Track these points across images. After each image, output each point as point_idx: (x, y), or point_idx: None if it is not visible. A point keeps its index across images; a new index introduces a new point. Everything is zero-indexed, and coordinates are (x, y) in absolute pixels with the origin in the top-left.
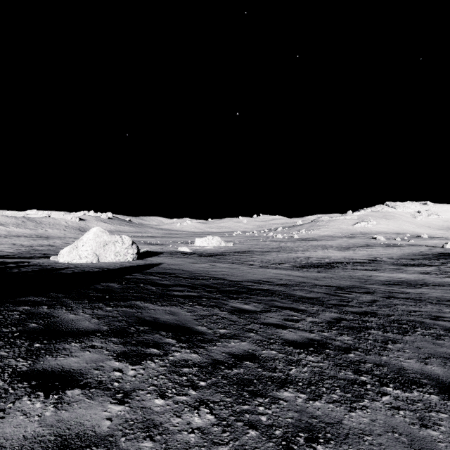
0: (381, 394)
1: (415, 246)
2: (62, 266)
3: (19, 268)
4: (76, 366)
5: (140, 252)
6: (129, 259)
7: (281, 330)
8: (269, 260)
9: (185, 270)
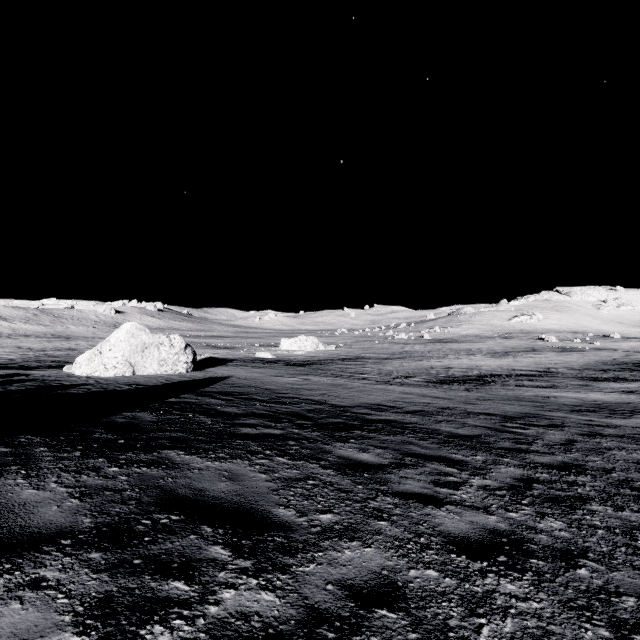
0: None
1: (603, 351)
2: (76, 381)
3: (5, 386)
4: None
5: (199, 360)
6: (180, 370)
7: (433, 509)
8: (390, 371)
9: (264, 387)
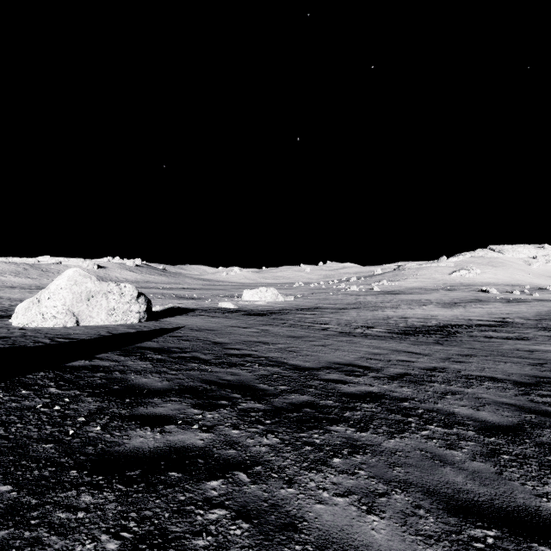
0: None
1: (547, 301)
2: None
3: None
4: None
5: (163, 309)
6: (132, 319)
7: None
8: (349, 321)
9: (214, 341)
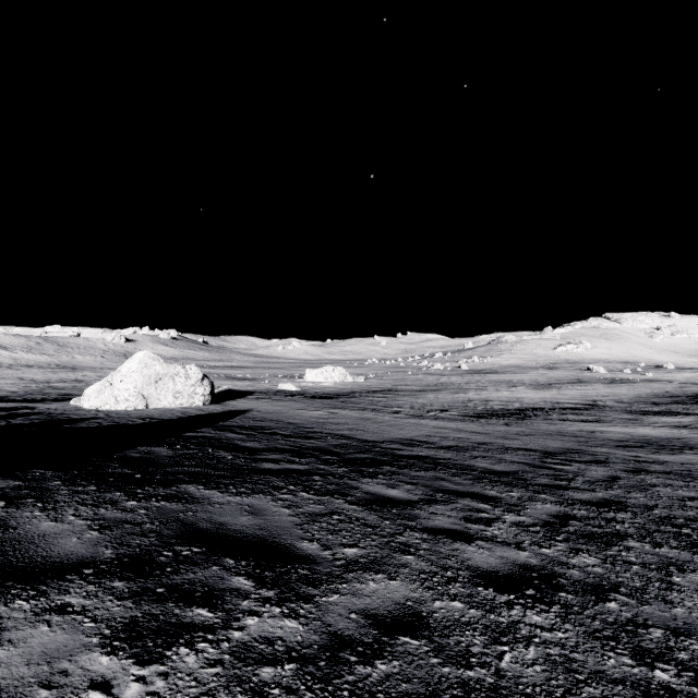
0: None
1: (655, 382)
2: (85, 414)
3: (9, 420)
4: None
5: (217, 392)
6: (197, 402)
7: (463, 544)
8: (424, 405)
9: (287, 422)
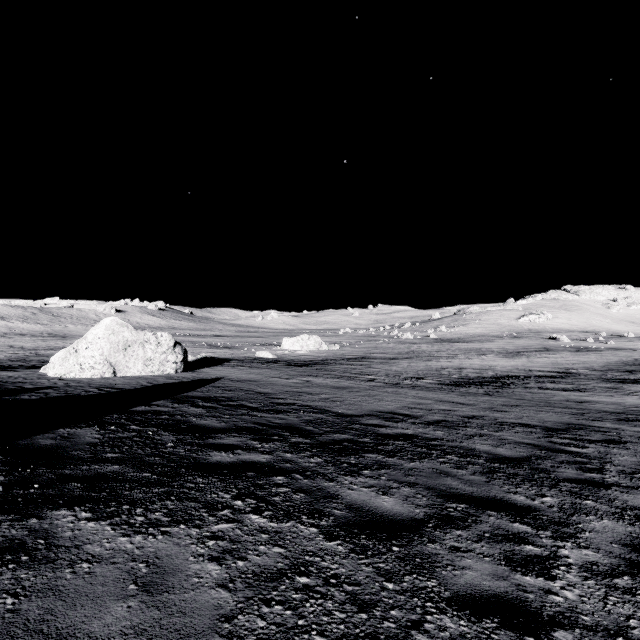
0: None
1: (621, 350)
2: (42, 383)
3: None
4: None
5: (195, 359)
6: (168, 370)
7: None
8: (399, 372)
9: (258, 391)
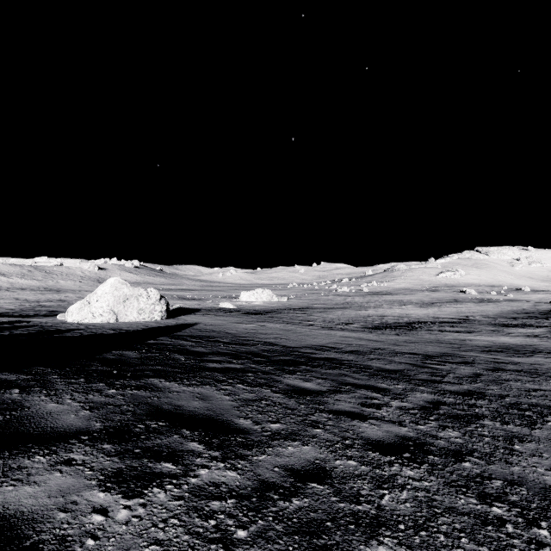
0: (534, 544)
1: (515, 301)
2: (69, 326)
3: (11, 330)
4: (28, 505)
5: (171, 309)
6: (156, 317)
7: (359, 422)
8: (333, 319)
9: (226, 332)
